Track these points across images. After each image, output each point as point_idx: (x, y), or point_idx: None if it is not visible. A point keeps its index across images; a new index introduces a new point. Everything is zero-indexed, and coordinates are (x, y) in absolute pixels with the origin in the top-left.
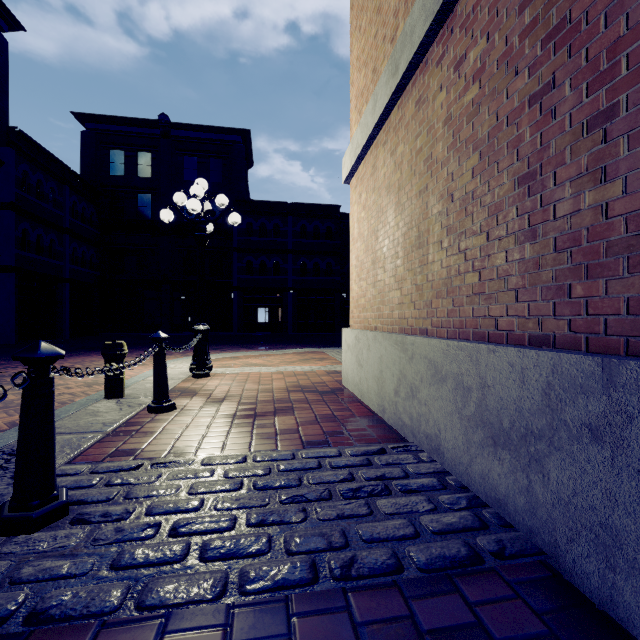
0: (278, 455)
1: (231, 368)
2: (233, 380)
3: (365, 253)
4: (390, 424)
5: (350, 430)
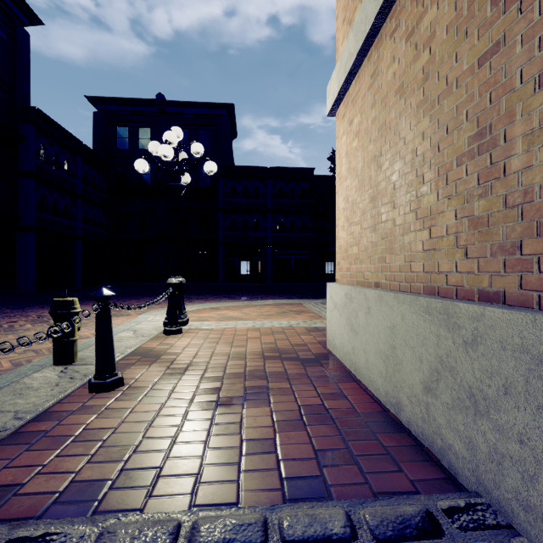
0: (237, 526)
1: (207, 322)
2: (205, 338)
3: (359, 190)
4: (413, 432)
5: (354, 445)
